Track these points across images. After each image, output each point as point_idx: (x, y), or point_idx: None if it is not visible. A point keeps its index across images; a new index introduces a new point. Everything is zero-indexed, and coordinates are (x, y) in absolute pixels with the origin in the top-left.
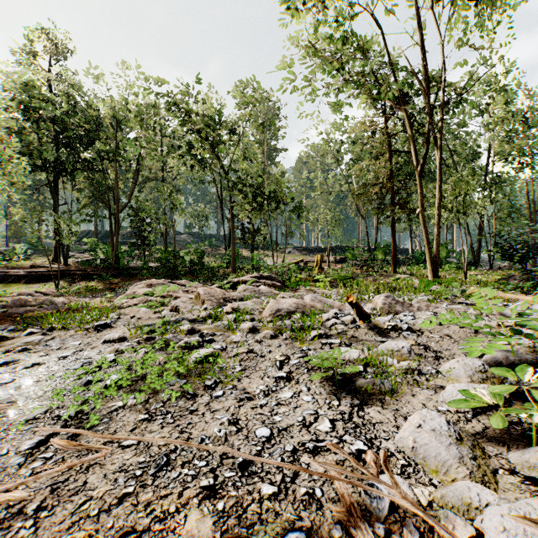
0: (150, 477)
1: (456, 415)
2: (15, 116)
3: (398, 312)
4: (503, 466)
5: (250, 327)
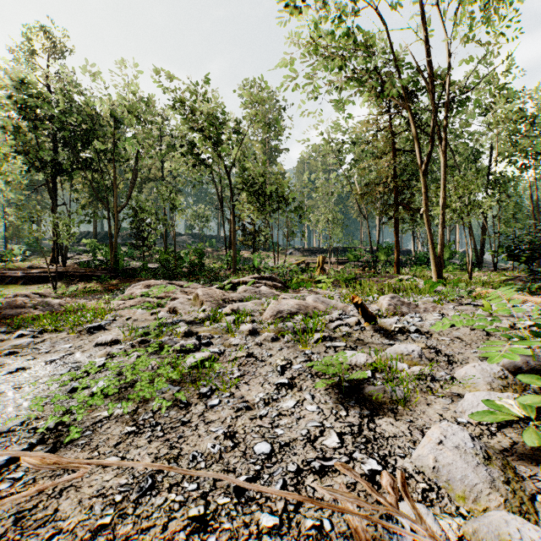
0: (130, 504)
1: (479, 428)
2: (12, 115)
3: (404, 313)
4: (540, 491)
5: (250, 329)
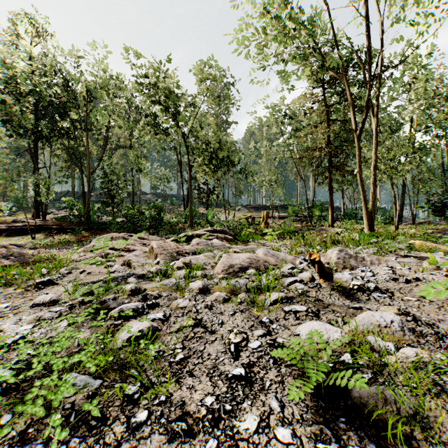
0: None
1: None
2: None
3: (353, 267)
4: None
5: (200, 287)
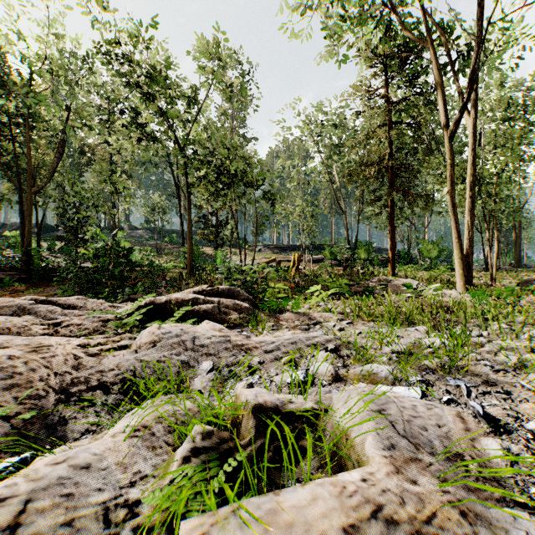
0: None
1: None
2: None
3: None
4: None
5: None
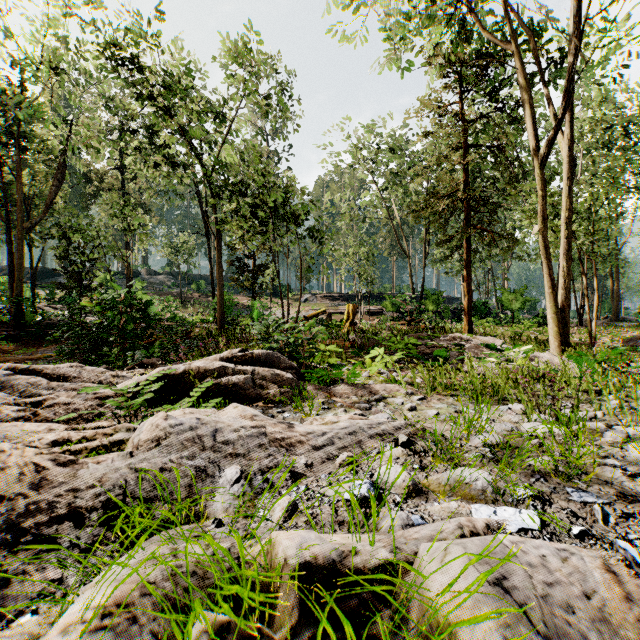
0: None
1: None
2: None
3: None
4: None
5: None
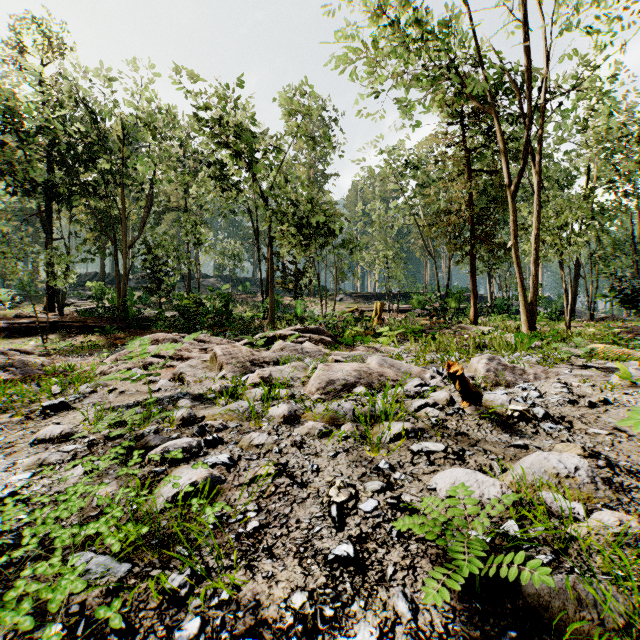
0: None
1: None
2: None
3: (509, 383)
4: None
5: (285, 414)
